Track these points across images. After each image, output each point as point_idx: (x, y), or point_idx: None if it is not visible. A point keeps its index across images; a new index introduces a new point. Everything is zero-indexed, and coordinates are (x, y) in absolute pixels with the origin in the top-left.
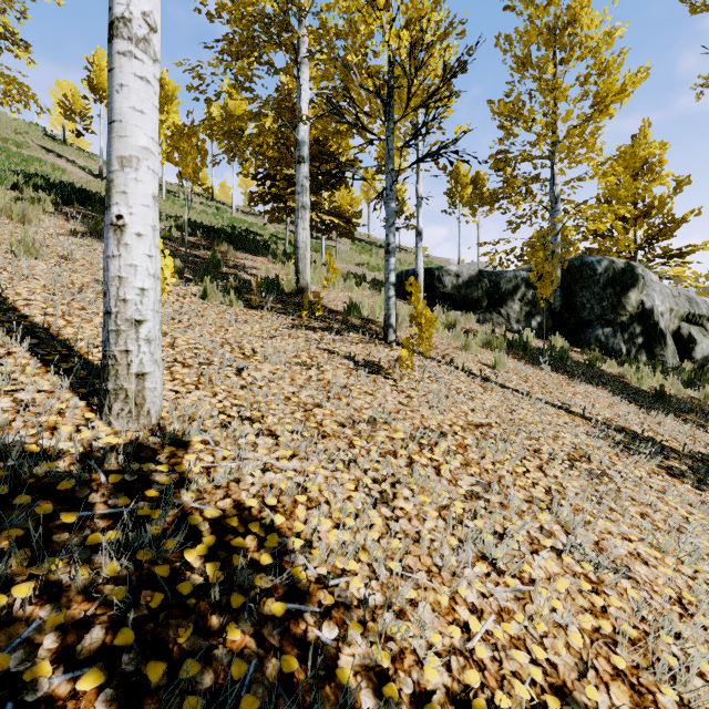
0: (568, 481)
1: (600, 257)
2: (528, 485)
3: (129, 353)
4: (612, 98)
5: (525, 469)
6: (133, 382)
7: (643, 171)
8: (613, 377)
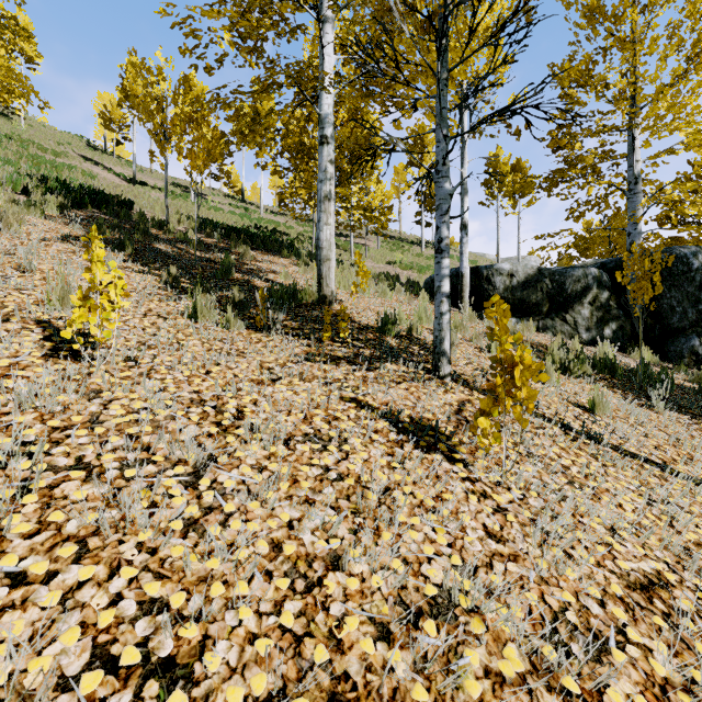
0: None
1: (697, 248)
2: None
3: None
4: None
5: None
6: None
7: None
8: None
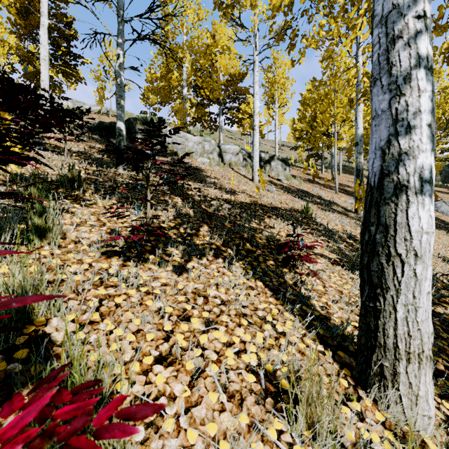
0: None
1: None
2: None
3: None
4: None
5: None
6: None
7: None
8: None
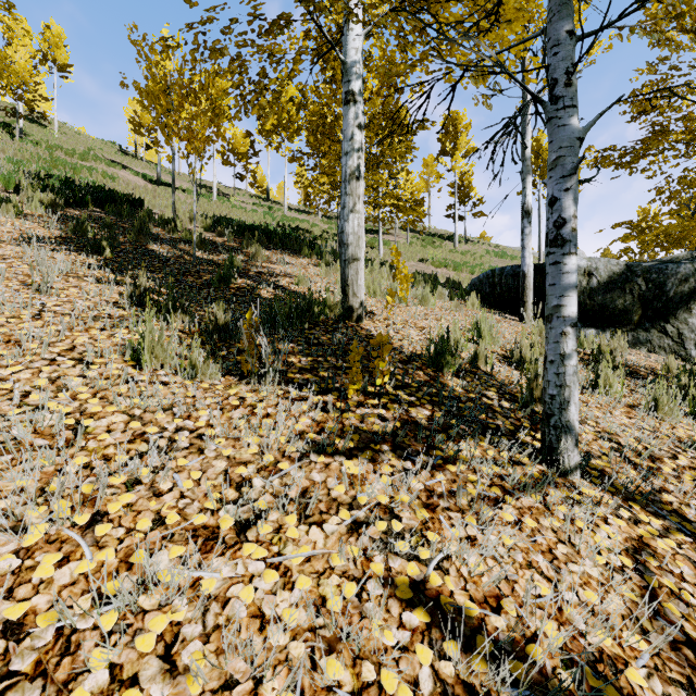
0: None
1: None
2: None
3: None
4: None
5: None
6: None
7: None
8: None
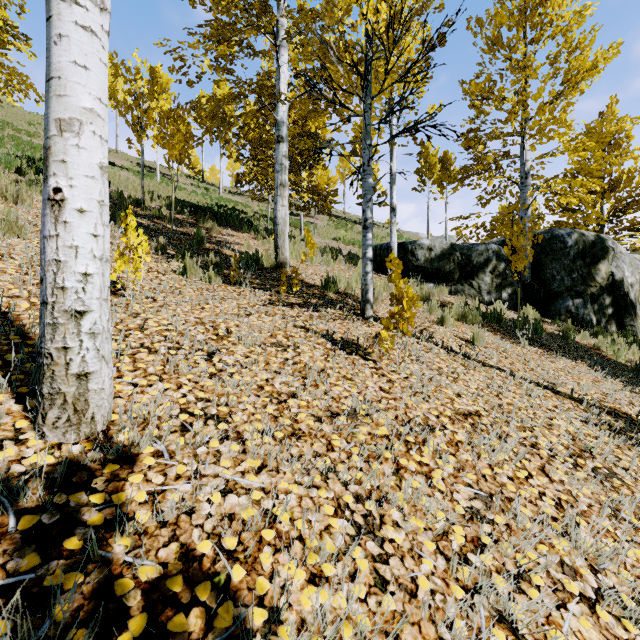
0: (577, 487)
1: (571, 230)
2: (535, 497)
3: (67, 351)
4: (582, 74)
5: (527, 472)
6: (73, 385)
7: (610, 146)
8: (589, 349)
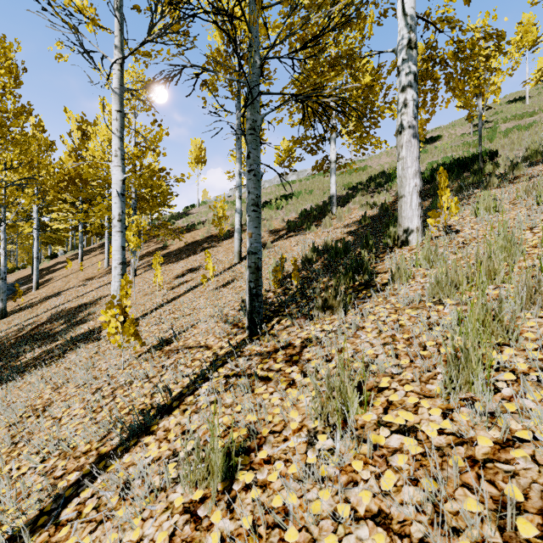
0: None
1: None
2: None
3: None
4: None
5: None
6: None
7: None
8: None
